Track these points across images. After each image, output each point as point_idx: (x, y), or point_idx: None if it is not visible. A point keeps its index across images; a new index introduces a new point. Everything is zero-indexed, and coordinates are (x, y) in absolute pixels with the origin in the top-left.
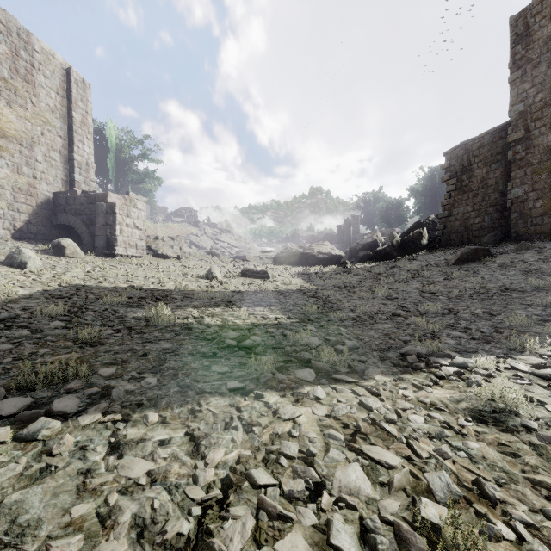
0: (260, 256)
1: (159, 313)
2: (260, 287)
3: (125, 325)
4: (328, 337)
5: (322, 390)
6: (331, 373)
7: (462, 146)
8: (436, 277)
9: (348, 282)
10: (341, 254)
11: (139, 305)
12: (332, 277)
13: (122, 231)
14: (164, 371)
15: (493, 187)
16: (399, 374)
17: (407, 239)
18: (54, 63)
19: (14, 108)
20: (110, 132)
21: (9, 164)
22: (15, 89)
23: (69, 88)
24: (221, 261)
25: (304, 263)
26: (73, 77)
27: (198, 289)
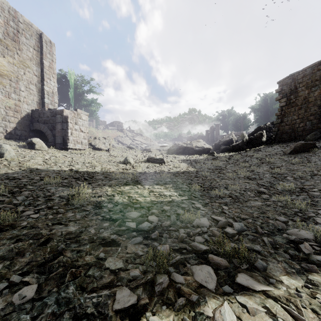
0: (159, 149)
1: (80, 192)
2: (158, 170)
3: (47, 204)
4: (215, 216)
5: (231, 312)
6: (230, 270)
7: (290, 77)
8: (278, 163)
9: (217, 166)
10: (210, 147)
11: (69, 184)
12: (206, 162)
13: (72, 133)
14: (54, 269)
15: (313, 102)
16: (304, 272)
17: (253, 138)
18: (32, 30)
19: (6, 57)
20: (71, 76)
21: (3, 92)
22: (6, 46)
23: (41, 45)
24: (135, 152)
25: (186, 153)
26: (44, 38)
27: (116, 171)
